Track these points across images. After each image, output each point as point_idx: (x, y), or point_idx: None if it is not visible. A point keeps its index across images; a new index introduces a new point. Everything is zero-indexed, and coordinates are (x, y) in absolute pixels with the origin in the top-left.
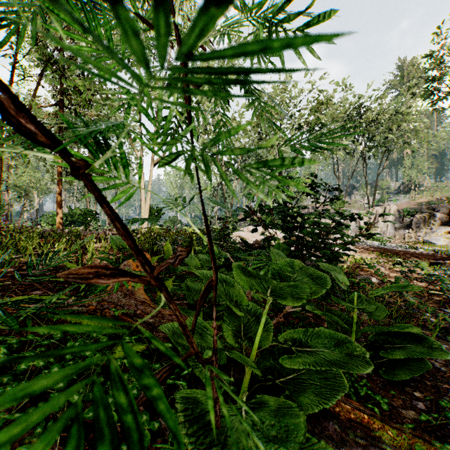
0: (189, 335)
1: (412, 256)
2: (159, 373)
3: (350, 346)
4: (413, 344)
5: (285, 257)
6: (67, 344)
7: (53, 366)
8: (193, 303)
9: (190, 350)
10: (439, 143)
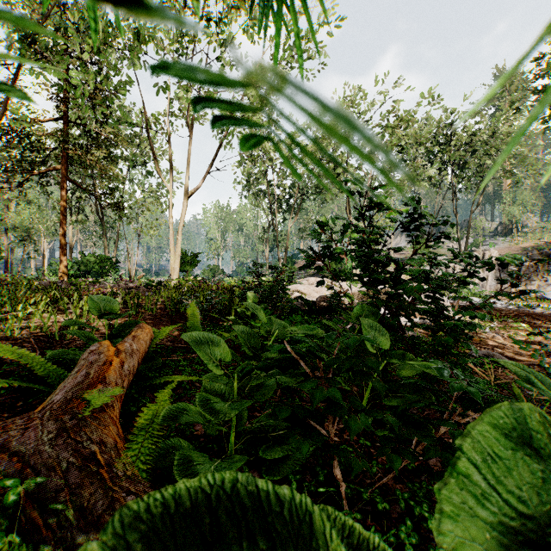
0: None
1: (532, 319)
2: None
3: None
4: None
5: (382, 333)
6: None
7: None
8: (214, 433)
9: None
10: None
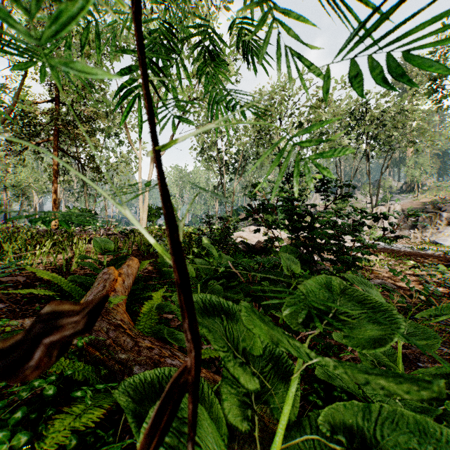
0: None
1: (422, 258)
2: None
3: None
4: None
5: (295, 263)
6: None
7: None
8: None
9: None
10: (444, 141)
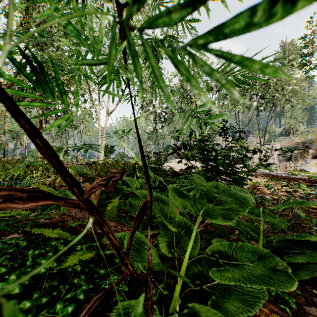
0: (124, 257)
1: (293, 180)
2: (90, 302)
3: (270, 258)
4: (310, 250)
5: (204, 181)
6: (29, 252)
7: (11, 274)
8: (134, 216)
9: (126, 272)
10: (311, 100)
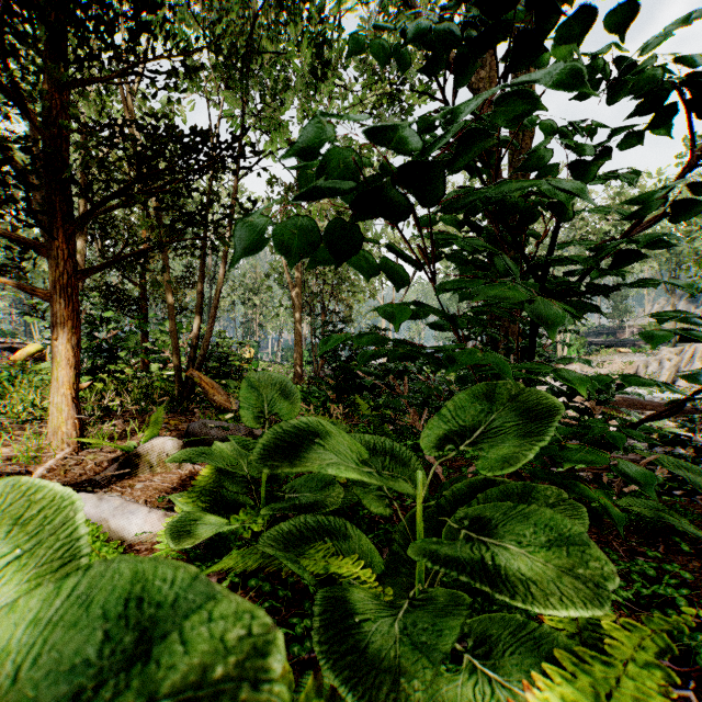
0: None
1: (636, 407)
2: None
3: None
4: None
5: None
6: None
7: None
8: None
9: None
10: None
